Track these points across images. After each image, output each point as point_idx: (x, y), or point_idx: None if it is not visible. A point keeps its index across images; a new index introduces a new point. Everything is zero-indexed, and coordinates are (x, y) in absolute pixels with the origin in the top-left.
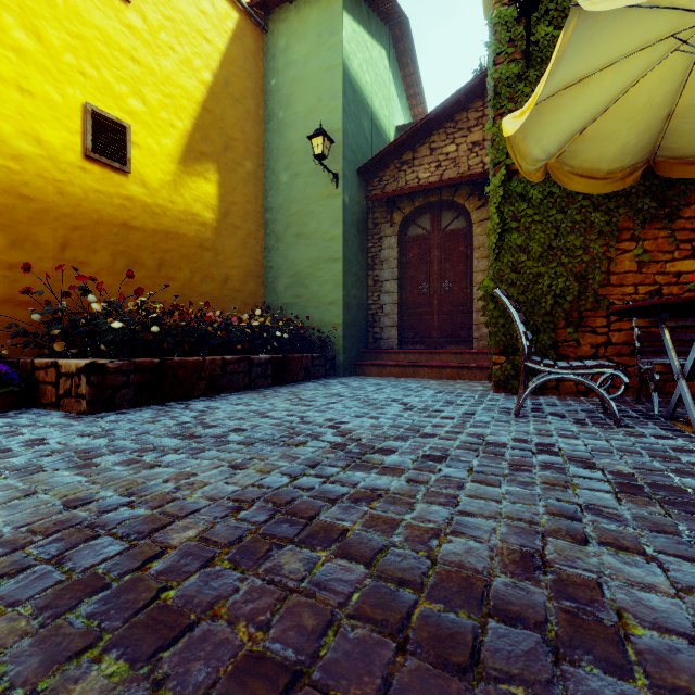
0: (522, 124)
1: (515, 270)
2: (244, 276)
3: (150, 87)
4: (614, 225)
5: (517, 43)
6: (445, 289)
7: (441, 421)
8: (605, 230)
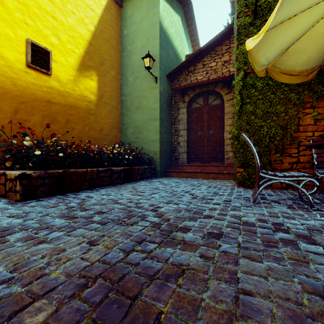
0: (256, 44)
1: (248, 124)
2: (111, 127)
3: (62, 32)
4: (301, 100)
5: (249, 7)
6: (210, 134)
7: (213, 206)
8: (297, 103)
